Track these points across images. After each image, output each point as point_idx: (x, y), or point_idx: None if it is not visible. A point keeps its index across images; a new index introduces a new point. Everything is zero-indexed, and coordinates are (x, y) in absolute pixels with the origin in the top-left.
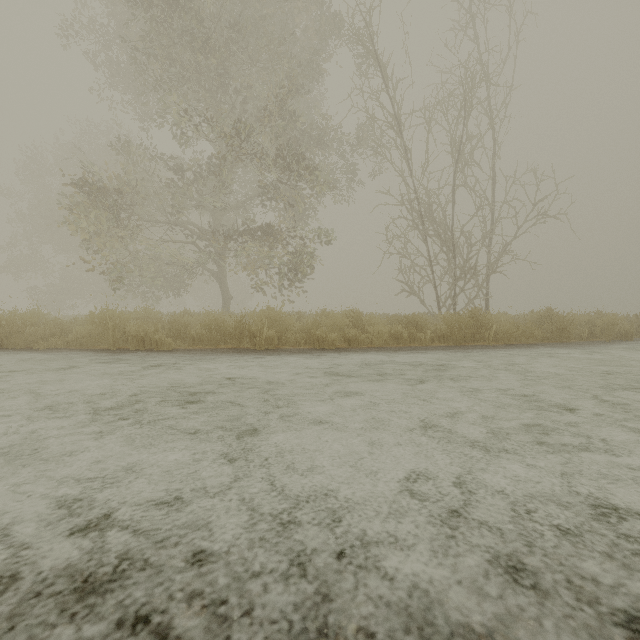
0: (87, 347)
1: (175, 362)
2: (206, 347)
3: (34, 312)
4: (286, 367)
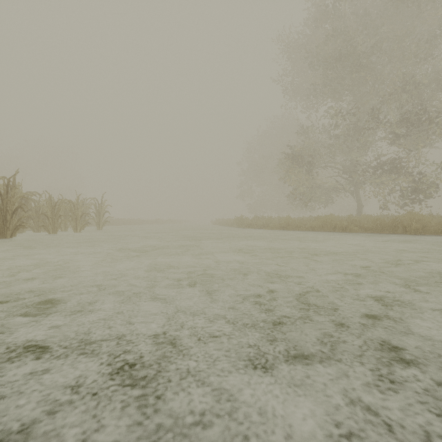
0: (315, 231)
1: (371, 236)
2: (374, 232)
3: (287, 216)
4: (437, 240)
